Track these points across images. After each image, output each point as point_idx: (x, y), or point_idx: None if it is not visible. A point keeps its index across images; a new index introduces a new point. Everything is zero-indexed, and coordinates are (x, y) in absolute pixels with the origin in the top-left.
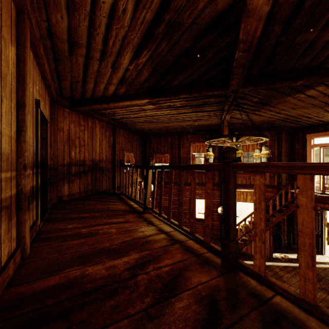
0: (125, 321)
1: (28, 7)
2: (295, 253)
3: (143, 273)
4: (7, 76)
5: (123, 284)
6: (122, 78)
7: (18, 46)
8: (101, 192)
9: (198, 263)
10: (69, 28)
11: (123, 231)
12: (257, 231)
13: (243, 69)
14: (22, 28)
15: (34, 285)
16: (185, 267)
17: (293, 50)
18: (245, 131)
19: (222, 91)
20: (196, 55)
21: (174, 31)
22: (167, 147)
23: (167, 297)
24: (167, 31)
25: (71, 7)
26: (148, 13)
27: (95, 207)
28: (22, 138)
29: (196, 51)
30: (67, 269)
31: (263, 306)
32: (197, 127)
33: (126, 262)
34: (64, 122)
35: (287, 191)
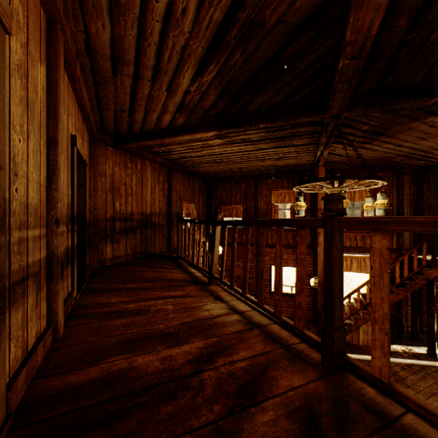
0: (187, 436)
1: (60, 15)
2: (424, 346)
3: (210, 369)
4: (35, 105)
5: (183, 383)
6: (180, 104)
7: (49, 65)
8: (153, 255)
9: (287, 359)
10: (112, 40)
11: (182, 308)
12: (376, 317)
13: (349, 83)
14: (54, 41)
15: (68, 377)
16: (268, 362)
17: (425, 53)
18: (350, 172)
19: (318, 116)
20: (281, 68)
21: (252, 35)
22: (239, 196)
23: (244, 406)
24: (242, 35)
25: (115, 11)
26: (216, 11)
27: (146, 276)
28: (54, 184)
29: (281, 62)
30: (109, 357)
31: (388, 428)
32: (281, 168)
33: (187, 352)
34: (107, 164)
35: (412, 257)
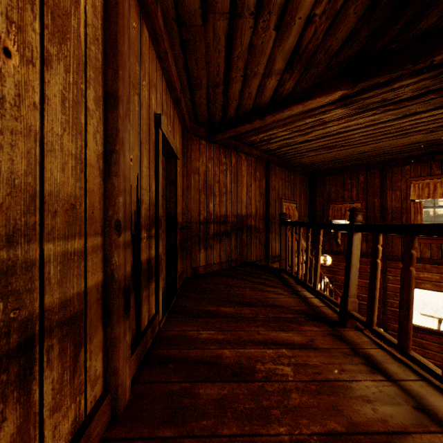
0: None
1: None
2: None
3: None
4: (70, 19)
5: None
6: (293, 51)
7: None
8: (249, 263)
9: None
10: None
11: (312, 380)
12: None
13: None
14: None
15: None
16: None
17: None
18: None
19: None
20: None
21: None
22: (356, 192)
23: None
24: None
25: None
26: None
27: (243, 295)
28: (113, 166)
29: None
30: None
31: None
32: (433, 145)
33: None
34: (200, 159)
35: None
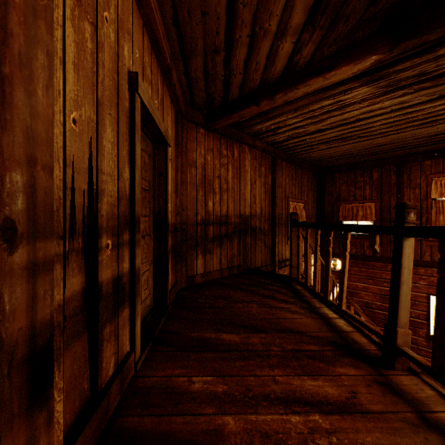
0: None
1: None
2: None
3: None
4: None
5: None
6: None
7: None
8: (254, 270)
9: None
10: None
11: None
12: None
13: None
14: None
15: None
16: None
17: None
18: None
19: None
20: None
21: None
22: (369, 190)
23: None
24: None
25: None
26: None
27: (250, 314)
28: None
29: None
30: None
31: None
32: None
33: None
34: (197, 150)
35: None
